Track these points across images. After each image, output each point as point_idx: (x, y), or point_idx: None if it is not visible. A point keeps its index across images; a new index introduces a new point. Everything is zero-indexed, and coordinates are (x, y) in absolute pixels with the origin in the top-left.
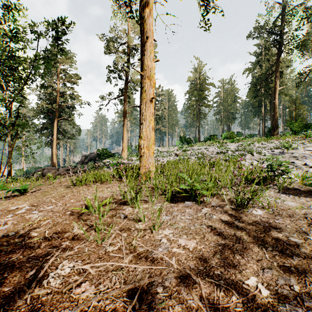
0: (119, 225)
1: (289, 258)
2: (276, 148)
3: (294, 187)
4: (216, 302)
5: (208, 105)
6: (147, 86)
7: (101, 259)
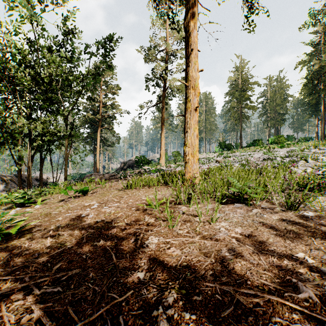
0: (181, 218)
1: None
2: None
3: None
4: (271, 262)
5: (251, 107)
6: (192, 96)
7: (176, 237)
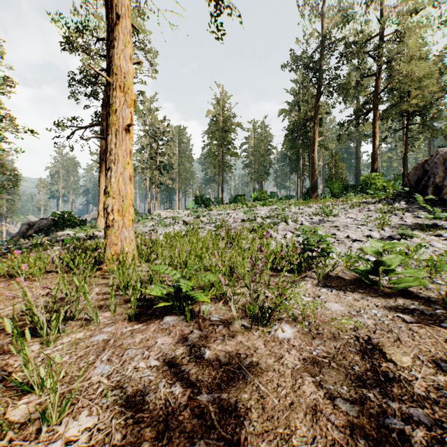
0: None
1: None
2: (315, 214)
3: (337, 275)
4: None
5: (234, 153)
6: (121, 103)
7: None
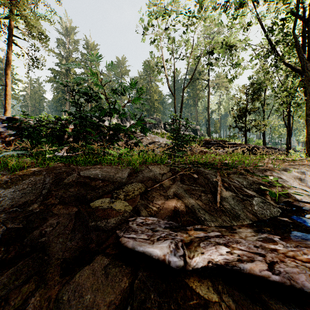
0: None
1: None
2: None
3: None
4: None
5: (16, 98)
6: (10, 98)
7: None
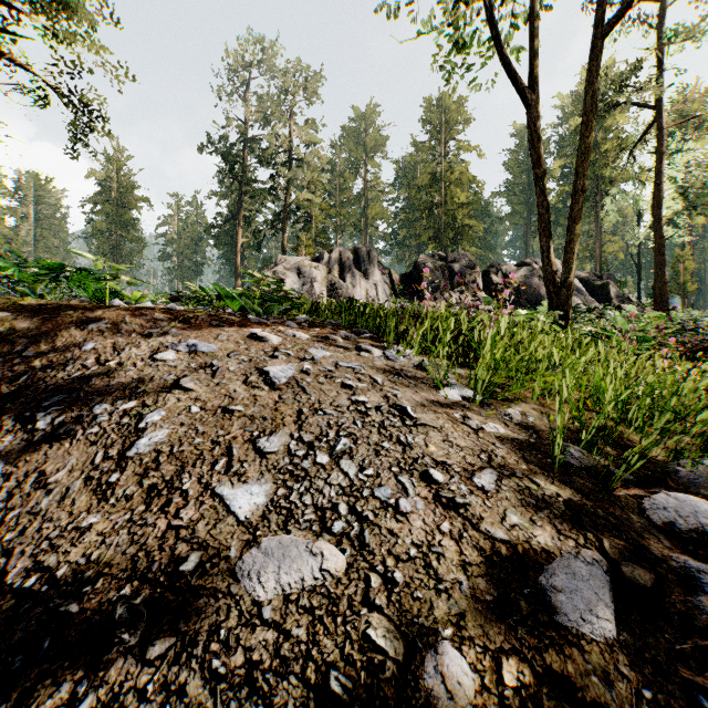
0: None
1: None
2: None
3: None
4: None
5: (138, 239)
6: None
7: None
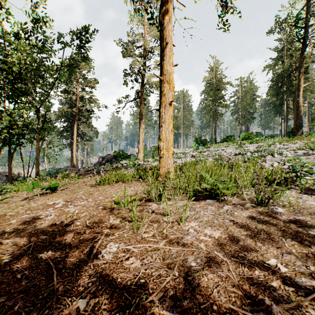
0: (149, 218)
1: (307, 246)
2: (299, 149)
3: None
4: (242, 274)
5: (225, 105)
6: (167, 90)
7: (140, 243)
